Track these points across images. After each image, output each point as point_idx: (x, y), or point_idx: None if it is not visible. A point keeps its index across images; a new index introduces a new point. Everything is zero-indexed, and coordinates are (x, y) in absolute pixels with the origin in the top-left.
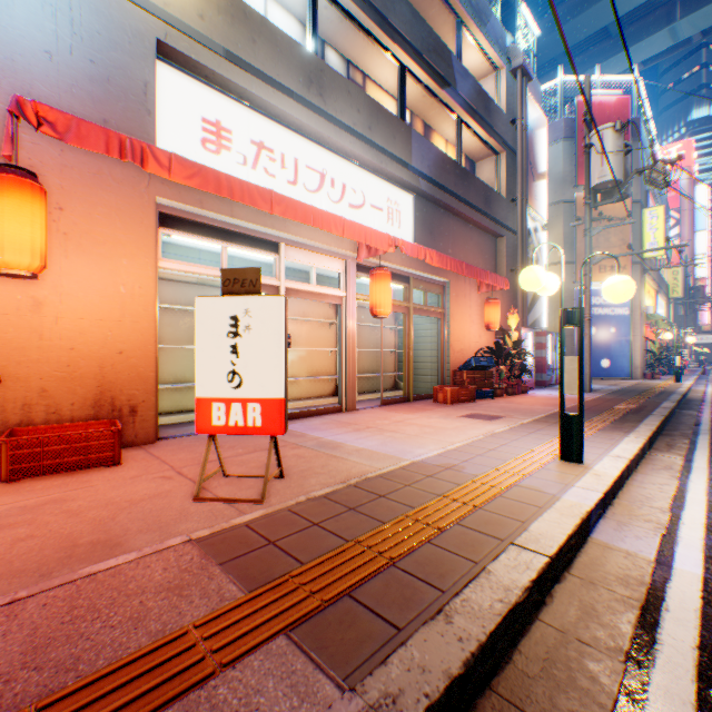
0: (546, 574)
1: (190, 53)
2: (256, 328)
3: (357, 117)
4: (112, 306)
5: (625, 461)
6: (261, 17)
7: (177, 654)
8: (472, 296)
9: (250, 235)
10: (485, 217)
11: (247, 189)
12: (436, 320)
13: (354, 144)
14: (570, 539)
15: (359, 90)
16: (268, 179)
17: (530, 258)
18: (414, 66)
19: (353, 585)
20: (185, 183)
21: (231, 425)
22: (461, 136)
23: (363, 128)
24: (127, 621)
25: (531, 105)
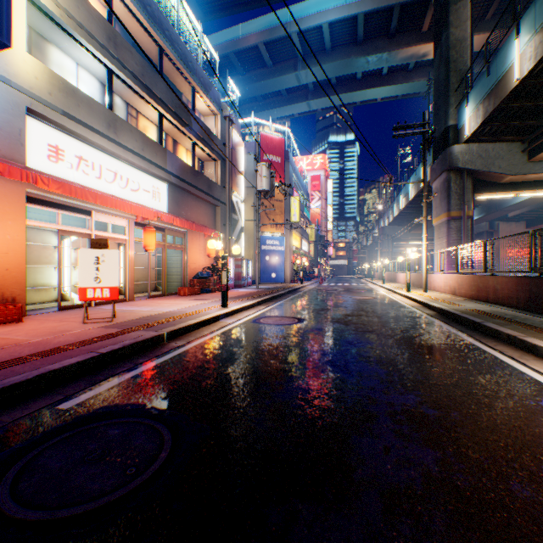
0: (201, 323)
1: (45, 113)
2: (107, 261)
3: (136, 144)
4: (3, 245)
5: (242, 306)
6: (83, 92)
7: (116, 334)
8: (201, 239)
9: (76, 207)
10: (209, 196)
11: (85, 193)
12: (181, 252)
13: (134, 158)
14: (210, 318)
15: (138, 129)
16: (85, 176)
17: (234, 218)
18: (168, 115)
19: (153, 326)
20: (56, 191)
21: (97, 297)
22: (195, 151)
23: (139, 150)
24: (97, 334)
25: (235, 135)
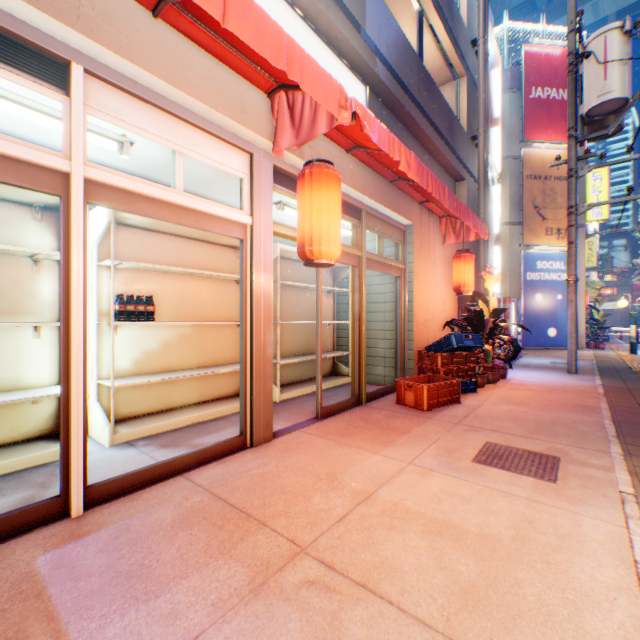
0: None
1: None
2: None
3: None
4: None
5: None
6: None
7: None
8: (436, 249)
9: None
10: (448, 149)
11: None
12: (393, 280)
13: None
14: None
15: None
16: None
17: (488, 211)
18: None
19: None
20: None
21: None
22: (422, 32)
23: None
24: None
25: (489, 31)
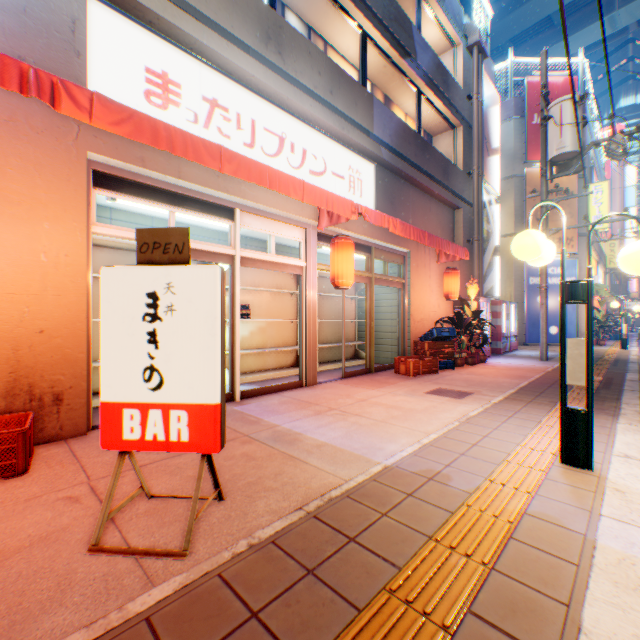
0: None
1: None
2: (181, 309)
3: (318, 80)
4: (30, 277)
5: (639, 464)
6: None
7: None
8: (431, 266)
9: (202, 199)
10: (444, 189)
11: (191, 142)
12: (397, 290)
13: (315, 107)
14: None
15: (320, 52)
16: (222, 140)
17: (484, 230)
18: (376, 33)
19: None
20: (111, 129)
21: (149, 439)
22: (420, 108)
23: (324, 92)
24: None
25: (485, 82)
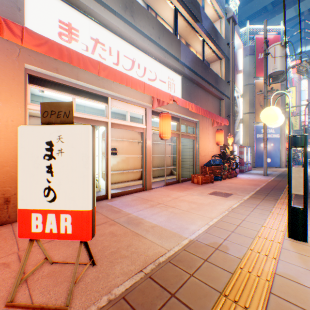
0: None
1: None
2: (67, 152)
3: (152, 31)
4: None
5: None
6: None
7: None
8: (209, 128)
9: (90, 91)
10: (215, 89)
11: (82, 58)
12: (192, 140)
13: (150, 45)
14: None
15: (153, 17)
16: (101, 60)
17: (235, 110)
18: (182, 9)
19: None
20: (34, 48)
21: (47, 232)
22: (204, 48)
23: (155, 37)
24: None
25: (236, 36)
